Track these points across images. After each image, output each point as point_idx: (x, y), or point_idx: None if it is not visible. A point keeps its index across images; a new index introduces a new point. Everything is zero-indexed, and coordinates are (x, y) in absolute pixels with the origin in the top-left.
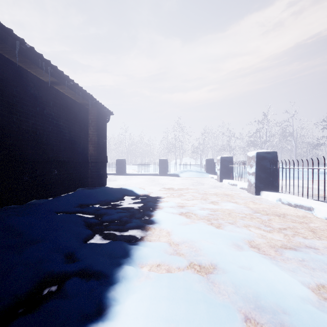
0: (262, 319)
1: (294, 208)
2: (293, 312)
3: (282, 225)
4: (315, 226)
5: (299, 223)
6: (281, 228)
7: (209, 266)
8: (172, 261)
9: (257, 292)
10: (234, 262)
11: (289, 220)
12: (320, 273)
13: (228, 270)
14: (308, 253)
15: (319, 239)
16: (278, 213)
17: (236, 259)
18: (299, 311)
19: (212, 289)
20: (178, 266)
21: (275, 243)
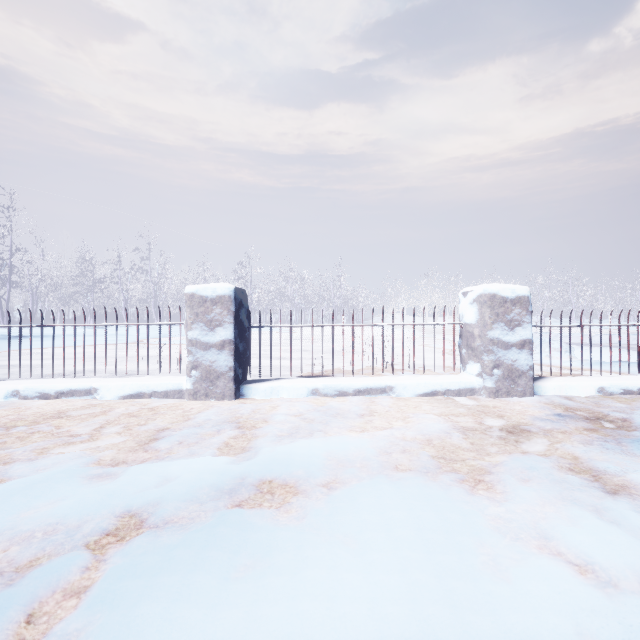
0: (245, 494)
1: (57, 399)
2: (247, 472)
3: (89, 424)
4: (124, 409)
5: (103, 413)
6: (97, 428)
7: (123, 521)
8: (54, 577)
9: (211, 485)
10: (144, 487)
11: (86, 416)
12: (206, 441)
13: (157, 498)
14: (173, 434)
15: (153, 419)
16: (50, 413)
17: (140, 483)
18: (249, 468)
19: (183, 525)
20: (82, 568)
21: (128, 445)
